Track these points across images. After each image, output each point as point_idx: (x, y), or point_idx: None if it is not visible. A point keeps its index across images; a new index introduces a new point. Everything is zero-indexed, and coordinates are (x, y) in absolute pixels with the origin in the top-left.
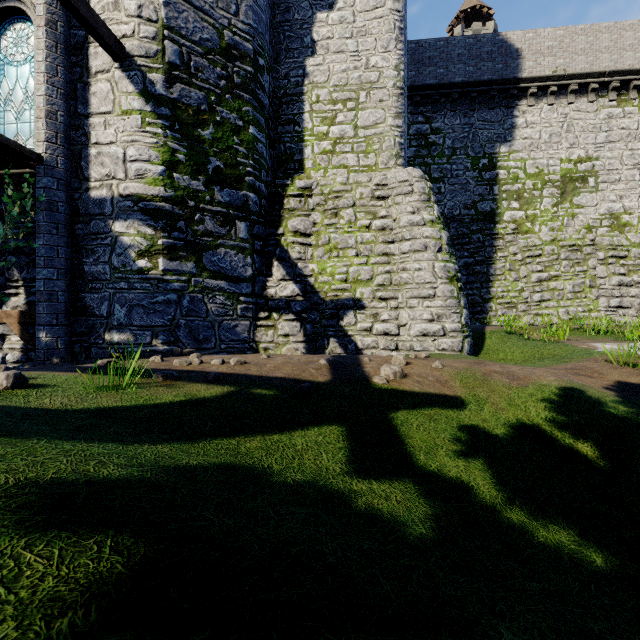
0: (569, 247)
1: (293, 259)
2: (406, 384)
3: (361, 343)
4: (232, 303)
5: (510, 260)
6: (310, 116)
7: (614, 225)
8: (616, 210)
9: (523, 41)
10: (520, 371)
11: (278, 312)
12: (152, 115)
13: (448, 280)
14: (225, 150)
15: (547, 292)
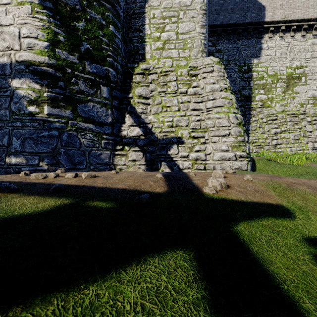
0: (291, 115)
1: (138, 113)
2: (232, 194)
3: (182, 165)
4: (98, 139)
5: (259, 122)
6: (149, 26)
7: (315, 103)
8: (316, 95)
9: (266, 1)
10: (311, 182)
11: (128, 146)
12: (39, 6)
13: (237, 125)
14: (93, 38)
15: (280, 139)
